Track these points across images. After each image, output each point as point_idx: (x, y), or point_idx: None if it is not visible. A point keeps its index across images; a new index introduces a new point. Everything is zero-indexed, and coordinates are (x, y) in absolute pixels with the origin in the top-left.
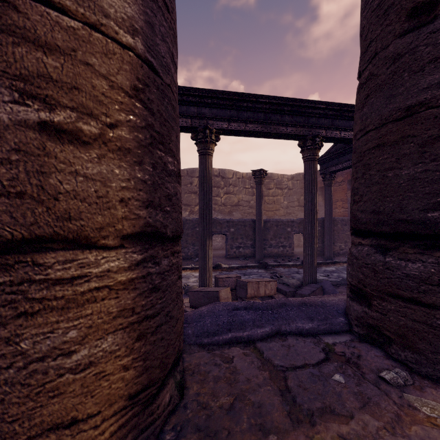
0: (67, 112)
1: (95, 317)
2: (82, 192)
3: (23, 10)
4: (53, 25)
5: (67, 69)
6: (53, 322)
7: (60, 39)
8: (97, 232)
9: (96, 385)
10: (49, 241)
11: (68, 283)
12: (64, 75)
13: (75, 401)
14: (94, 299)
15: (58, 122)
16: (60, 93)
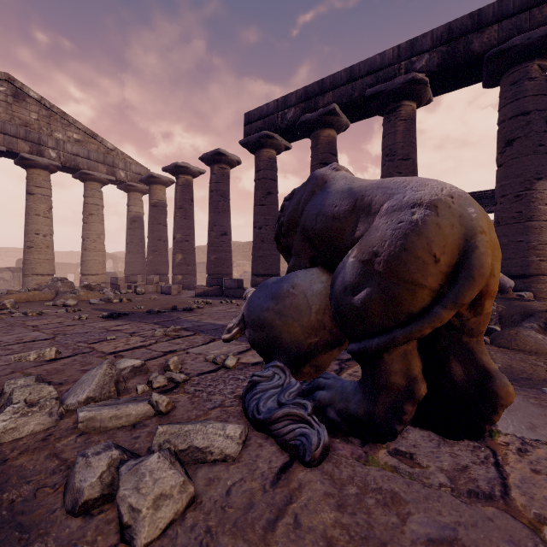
0: (542, 257)
1: (546, 285)
2: (544, 268)
3: (537, 246)
4: (540, 247)
5: (542, 252)
6: (541, 285)
7: (541, 248)
8: (546, 273)
9: (546, 295)
10: (539, 275)
11: (543, 280)
12: (542, 253)
13: (544, 296)
14: (546, 283)
15: (541, 259)
16: (541, 255)
